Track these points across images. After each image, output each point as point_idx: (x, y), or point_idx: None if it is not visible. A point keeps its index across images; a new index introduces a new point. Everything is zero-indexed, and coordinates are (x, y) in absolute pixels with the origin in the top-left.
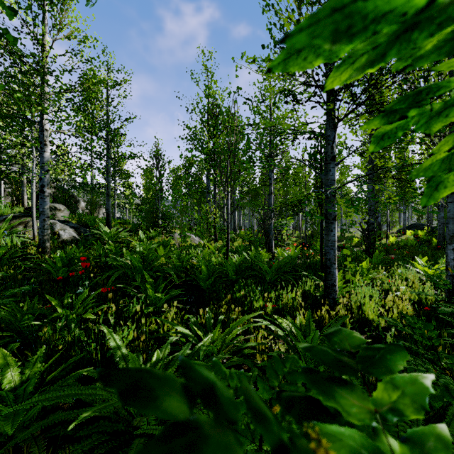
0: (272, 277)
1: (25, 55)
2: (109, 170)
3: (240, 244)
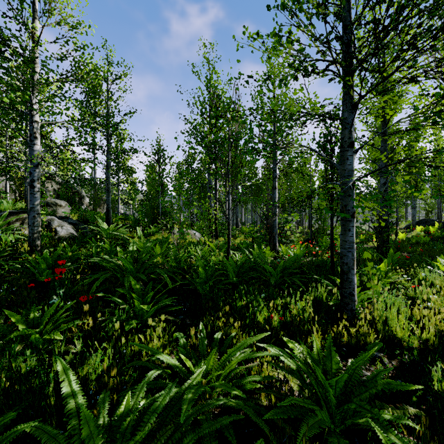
0: (277, 279)
1: (5, 36)
2: (109, 165)
3: (242, 240)
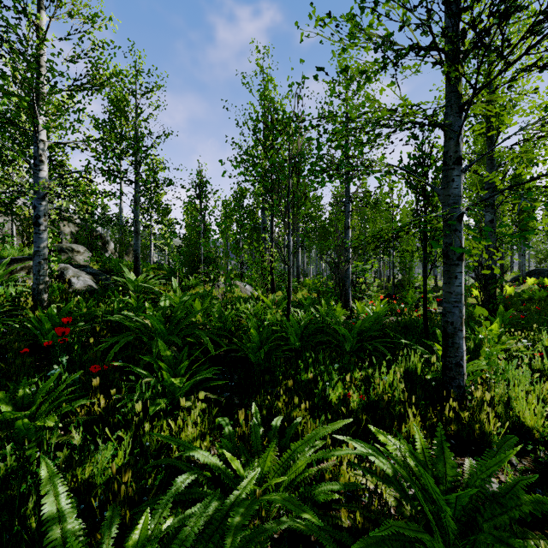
0: (352, 344)
1: None
2: (138, 201)
3: (305, 295)
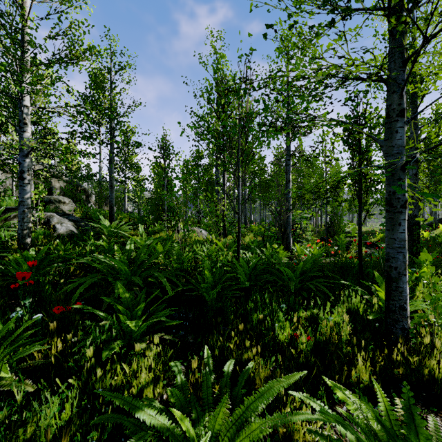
0: (295, 283)
1: None
2: (112, 160)
3: (251, 239)
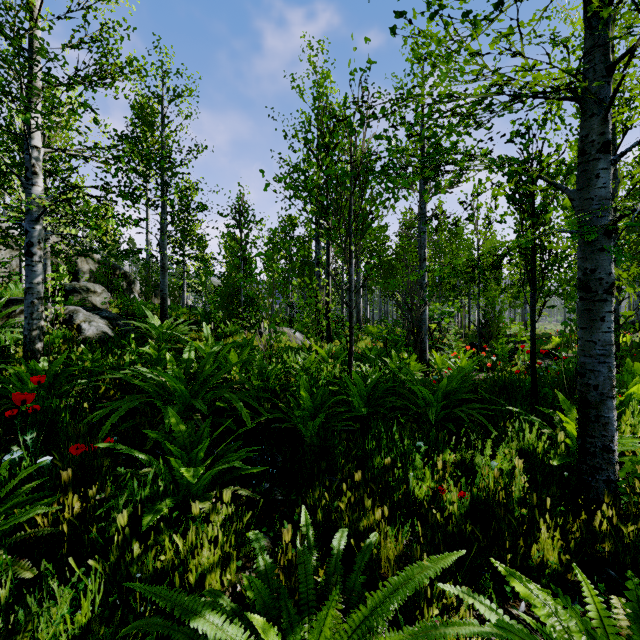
0: (436, 410)
1: None
2: (165, 230)
3: (368, 345)
